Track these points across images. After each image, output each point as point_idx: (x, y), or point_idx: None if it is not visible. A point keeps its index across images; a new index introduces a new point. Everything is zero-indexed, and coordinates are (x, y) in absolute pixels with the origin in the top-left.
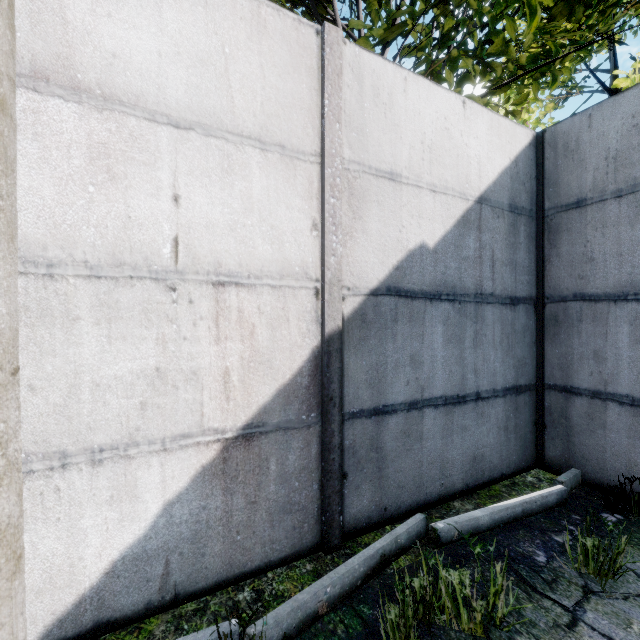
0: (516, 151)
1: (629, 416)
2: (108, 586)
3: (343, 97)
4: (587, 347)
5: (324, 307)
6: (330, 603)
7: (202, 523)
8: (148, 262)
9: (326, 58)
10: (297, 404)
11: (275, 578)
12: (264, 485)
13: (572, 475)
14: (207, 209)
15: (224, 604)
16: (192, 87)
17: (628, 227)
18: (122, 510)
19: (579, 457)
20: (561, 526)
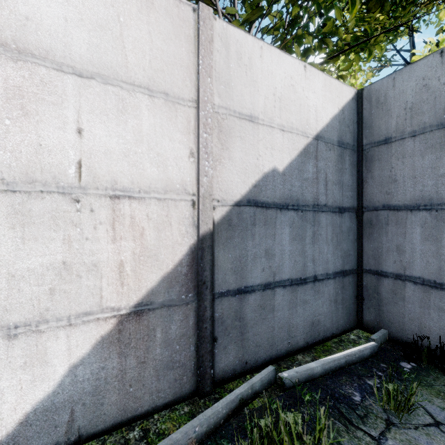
0: (343, 103)
1: (421, 292)
2: (22, 433)
3: (214, 59)
4: (392, 243)
5: (199, 214)
6: (198, 439)
7: (101, 380)
8: (56, 180)
9: (200, 29)
10: (178, 287)
11: (159, 419)
12: (152, 349)
13: (381, 334)
14: (105, 140)
15: (117, 442)
16: (93, 46)
17: (420, 158)
18: (34, 373)
19: (386, 321)
20: (372, 372)
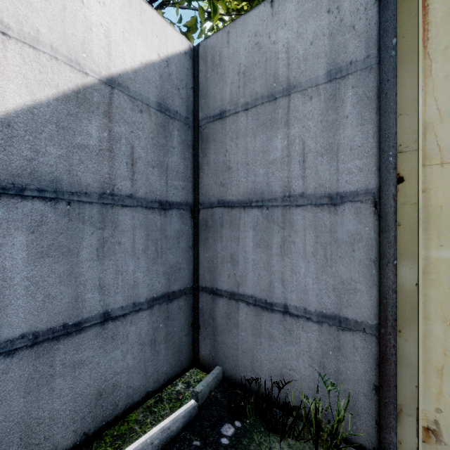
0: (168, 51)
1: (253, 315)
2: None
3: None
4: (226, 251)
5: None
6: None
7: None
8: None
9: None
10: None
11: None
12: None
13: (212, 378)
14: None
15: None
16: None
17: (252, 138)
18: None
19: (221, 355)
20: None
